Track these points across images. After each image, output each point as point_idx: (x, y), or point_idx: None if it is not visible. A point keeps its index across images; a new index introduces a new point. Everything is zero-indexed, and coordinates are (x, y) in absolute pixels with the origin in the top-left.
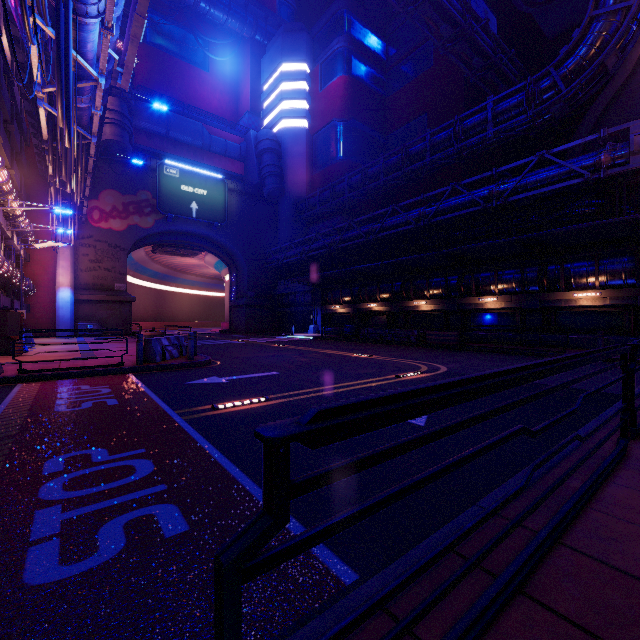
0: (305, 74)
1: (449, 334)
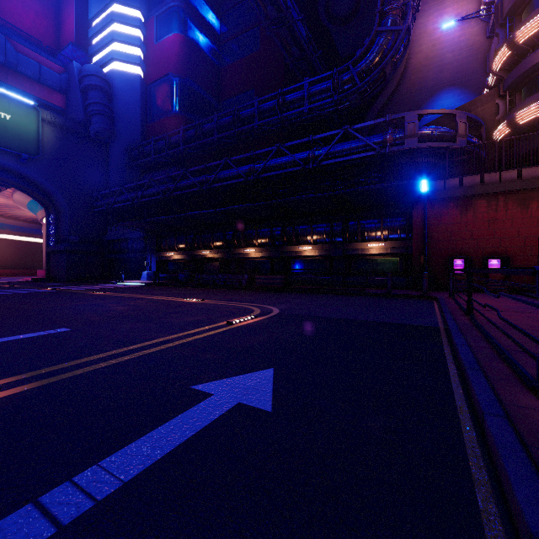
0: (139, 22)
1: (276, 277)
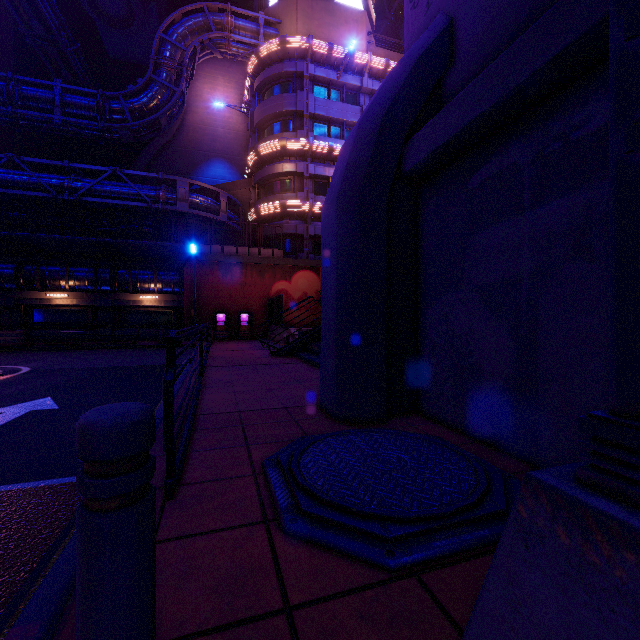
0: None
1: (9, 333)
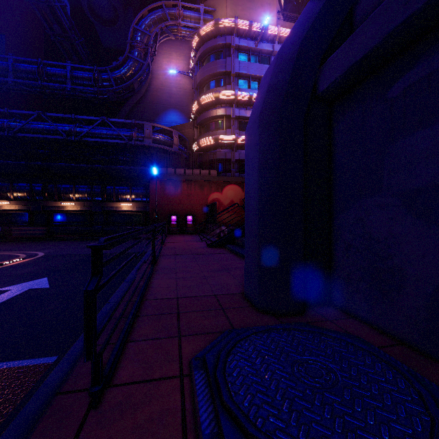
0: None
1: (37, 229)
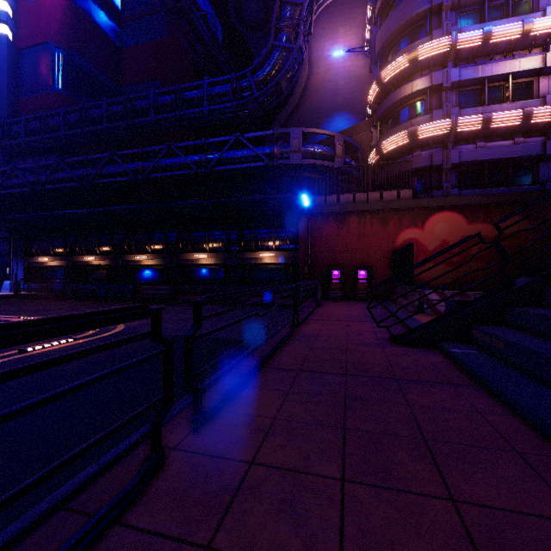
0: None
1: (161, 288)
